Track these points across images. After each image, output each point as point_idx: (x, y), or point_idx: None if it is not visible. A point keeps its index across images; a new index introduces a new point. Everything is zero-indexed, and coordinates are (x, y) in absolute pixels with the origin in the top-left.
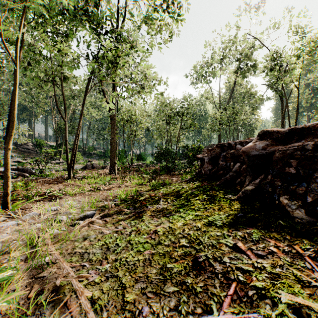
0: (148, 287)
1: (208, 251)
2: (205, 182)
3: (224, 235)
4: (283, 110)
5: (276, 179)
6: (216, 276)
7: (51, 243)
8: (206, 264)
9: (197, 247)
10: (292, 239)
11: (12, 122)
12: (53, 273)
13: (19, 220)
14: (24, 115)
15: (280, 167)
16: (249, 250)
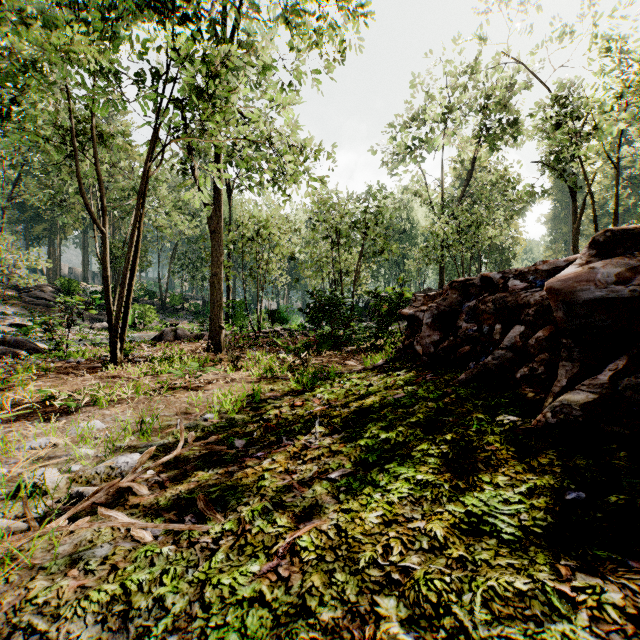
0: None
1: None
2: (426, 372)
3: (549, 594)
4: (576, 216)
5: None
6: None
7: None
8: None
9: None
10: None
11: None
12: None
13: None
14: (38, 229)
15: None
16: None
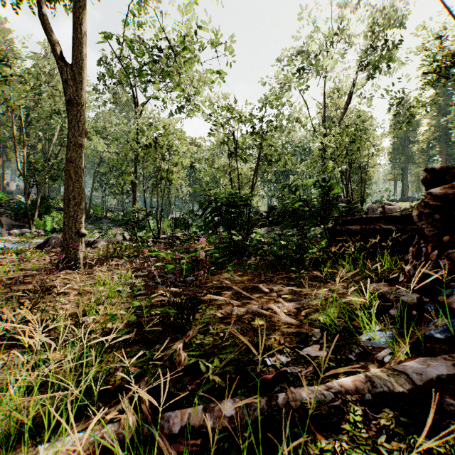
0: None
1: None
2: None
3: None
4: None
5: None
6: None
7: None
8: None
9: None
10: None
11: None
12: None
13: None
14: None
15: None
16: None
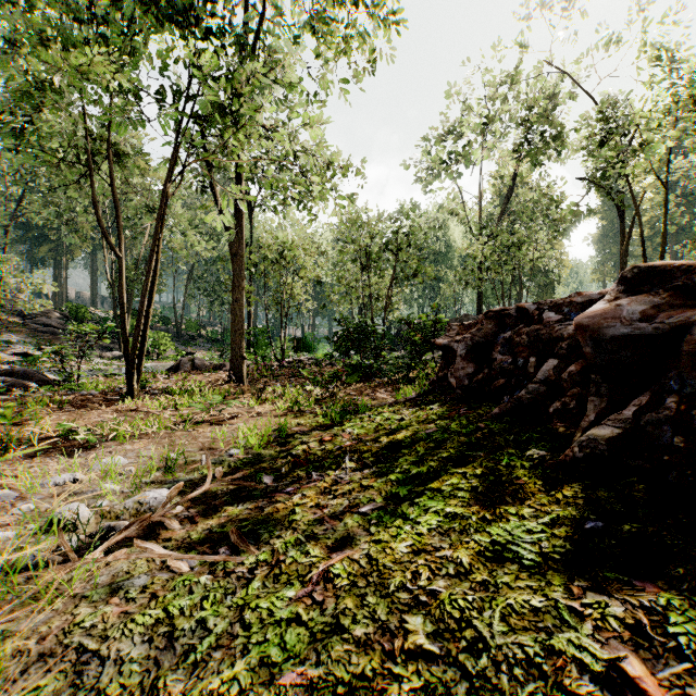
0: None
1: (516, 688)
2: (460, 406)
3: (560, 610)
4: (624, 237)
5: (695, 410)
6: None
7: None
8: None
9: (470, 665)
10: None
11: None
12: None
13: None
14: (43, 249)
15: None
16: None
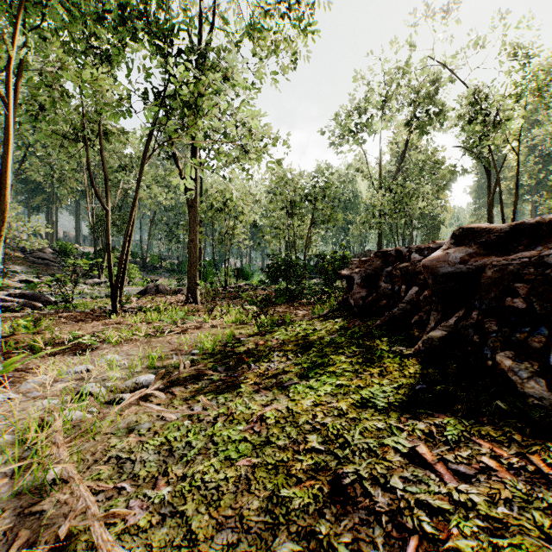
0: (241, 542)
1: (362, 461)
2: (356, 319)
3: (392, 428)
4: (491, 191)
5: (487, 319)
6: (377, 518)
7: (63, 442)
8: (358, 490)
9: (340, 453)
10: (525, 441)
11: (3, 213)
12: (61, 503)
13: (13, 393)
14: (38, 199)
15: (495, 297)
16: (440, 463)
